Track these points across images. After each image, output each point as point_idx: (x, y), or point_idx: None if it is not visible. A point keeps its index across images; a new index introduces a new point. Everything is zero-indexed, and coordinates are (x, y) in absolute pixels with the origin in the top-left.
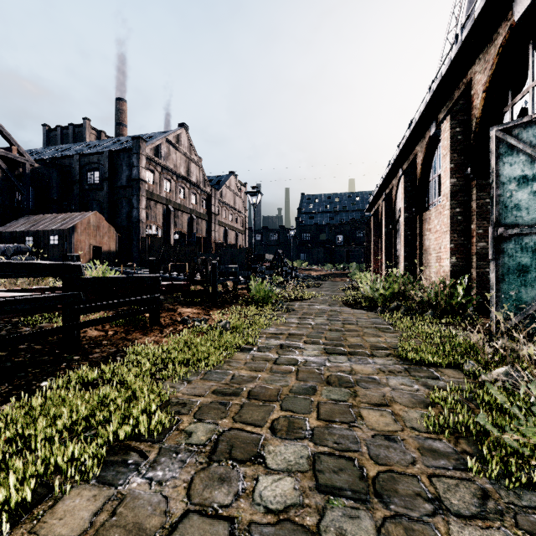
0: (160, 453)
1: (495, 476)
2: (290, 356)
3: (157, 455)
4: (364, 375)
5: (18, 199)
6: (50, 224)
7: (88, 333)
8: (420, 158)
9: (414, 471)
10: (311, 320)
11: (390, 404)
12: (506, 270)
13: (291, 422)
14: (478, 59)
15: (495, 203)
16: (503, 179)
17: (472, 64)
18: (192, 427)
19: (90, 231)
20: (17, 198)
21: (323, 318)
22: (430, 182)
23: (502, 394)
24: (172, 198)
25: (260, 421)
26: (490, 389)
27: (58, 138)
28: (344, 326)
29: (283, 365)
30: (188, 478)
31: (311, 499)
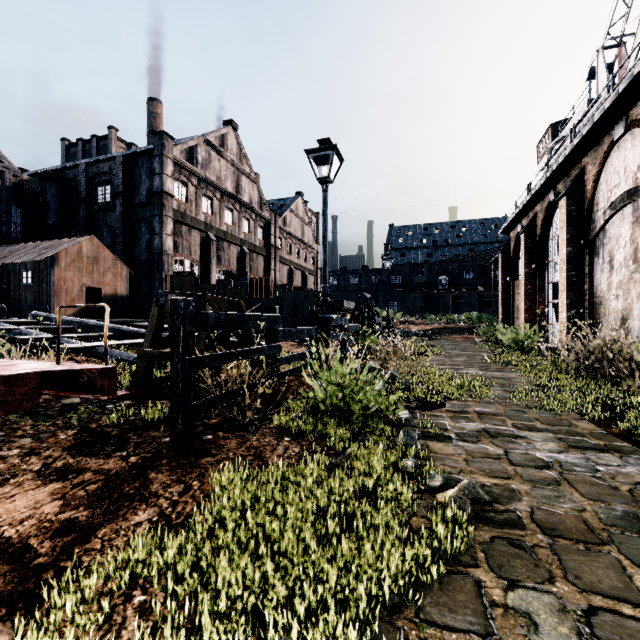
0: None
1: None
2: None
3: None
4: None
5: None
6: (25, 255)
7: None
8: None
9: None
10: None
11: None
12: None
13: None
14: None
15: None
16: None
17: None
18: None
19: (83, 265)
20: None
21: None
22: None
23: None
24: (214, 222)
25: None
26: None
27: (79, 155)
28: None
29: None
30: None
31: None
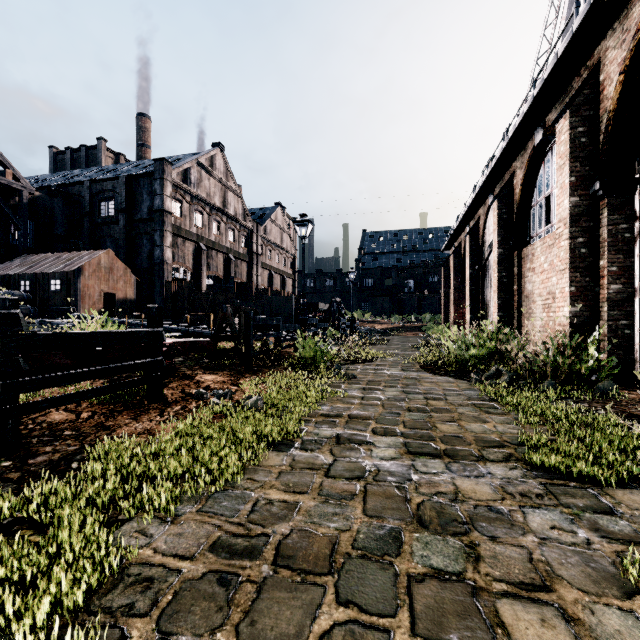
0: None
1: None
2: (351, 459)
3: None
4: (481, 504)
5: (13, 235)
6: (51, 266)
7: (49, 417)
8: (519, 177)
9: None
10: (379, 392)
11: (550, 583)
12: None
13: None
14: (611, 30)
15: None
16: None
17: (602, 39)
18: None
19: (101, 274)
20: (12, 234)
21: (397, 390)
22: (533, 207)
23: None
24: (204, 234)
25: None
26: None
27: (67, 163)
28: (428, 402)
29: (341, 479)
30: None
31: None
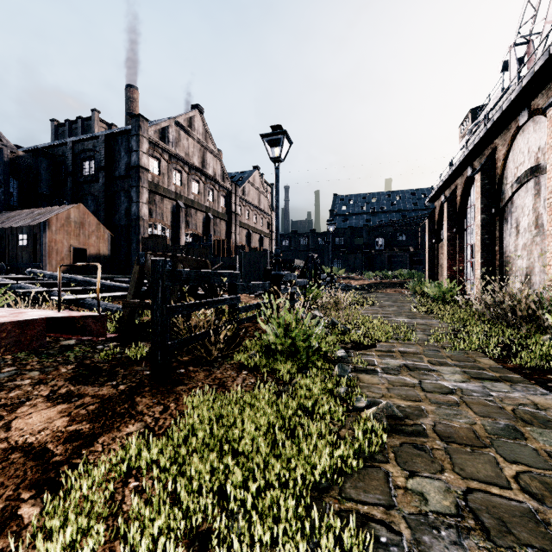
0: None
1: None
2: None
3: None
4: None
5: None
6: (21, 221)
7: None
8: None
9: None
10: None
11: None
12: None
13: None
14: None
15: None
16: None
17: None
18: None
19: (71, 229)
20: None
21: None
22: None
23: None
24: (183, 192)
25: None
26: None
27: (66, 134)
28: None
29: None
30: None
31: None
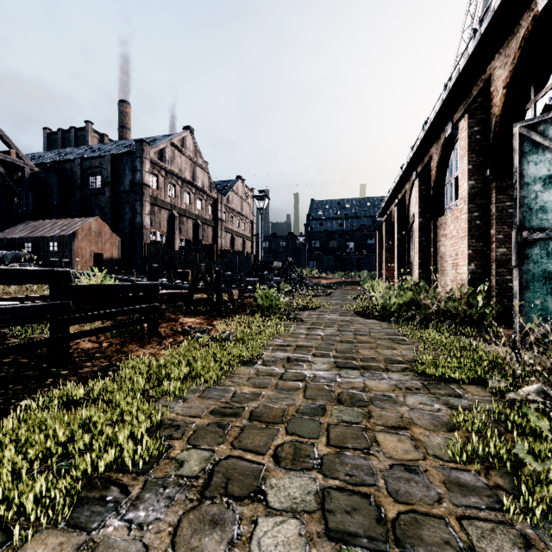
0: (145, 487)
1: (537, 519)
2: (297, 370)
3: (141, 490)
4: (379, 393)
5: (17, 205)
6: (50, 231)
7: (80, 345)
8: (435, 160)
9: (440, 512)
10: (320, 330)
11: (409, 426)
12: (530, 277)
13: (297, 449)
14: (498, 54)
15: (518, 205)
16: (528, 179)
17: (492, 60)
18: (184, 455)
19: (92, 237)
20: (16, 204)
21: (334, 329)
22: (446, 185)
23: (544, 421)
24: (176, 203)
25: (261, 448)
26: (521, 411)
27: (59, 142)
28: (356, 337)
29: (290, 381)
30: (175, 520)
31: (320, 549)
